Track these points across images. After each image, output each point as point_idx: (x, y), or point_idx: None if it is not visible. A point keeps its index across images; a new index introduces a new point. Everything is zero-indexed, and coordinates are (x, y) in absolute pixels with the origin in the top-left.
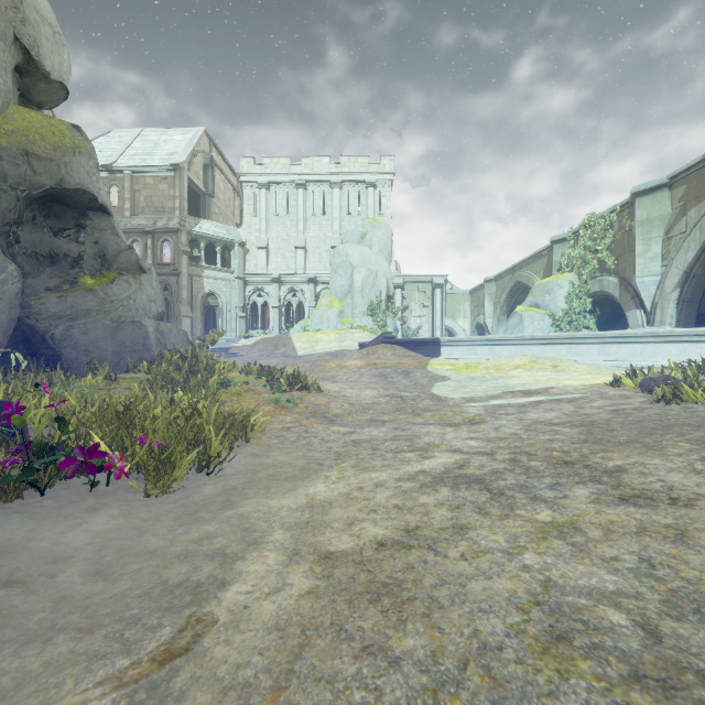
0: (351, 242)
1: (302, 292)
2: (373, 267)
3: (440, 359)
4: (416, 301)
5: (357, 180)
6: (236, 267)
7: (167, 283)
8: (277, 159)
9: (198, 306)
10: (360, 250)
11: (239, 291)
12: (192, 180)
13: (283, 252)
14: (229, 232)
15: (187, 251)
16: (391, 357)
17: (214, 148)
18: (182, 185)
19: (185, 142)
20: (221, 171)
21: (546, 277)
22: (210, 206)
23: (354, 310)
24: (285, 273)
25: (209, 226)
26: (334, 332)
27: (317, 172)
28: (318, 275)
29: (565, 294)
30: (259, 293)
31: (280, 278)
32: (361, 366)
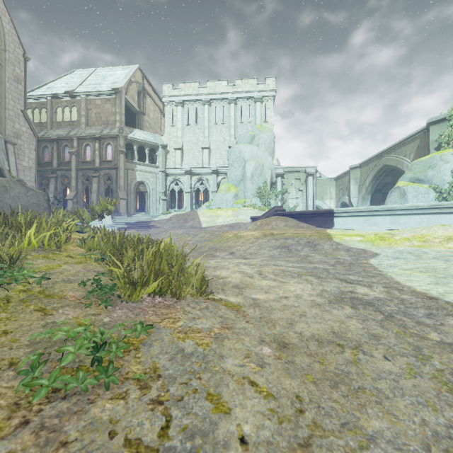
0: (244, 143)
1: (207, 181)
2: (260, 160)
3: (336, 230)
4: (293, 186)
5: (248, 96)
6: (159, 163)
7: (110, 175)
8: (189, 84)
9: (132, 192)
10: (250, 148)
11: (162, 180)
12: (128, 101)
13: (193, 152)
14: (155, 138)
15: (123, 151)
16: (284, 228)
17: (146, 80)
18: (121, 104)
19: (124, 75)
20: (151, 97)
21: (418, 157)
22: (143, 121)
23: (245, 193)
24: (195, 167)
25: (140, 134)
26: (231, 209)
27: (218, 92)
28: (219, 168)
29: (451, 168)
30: (177, 183)
31: (191, 170)
32: (259, 236)
